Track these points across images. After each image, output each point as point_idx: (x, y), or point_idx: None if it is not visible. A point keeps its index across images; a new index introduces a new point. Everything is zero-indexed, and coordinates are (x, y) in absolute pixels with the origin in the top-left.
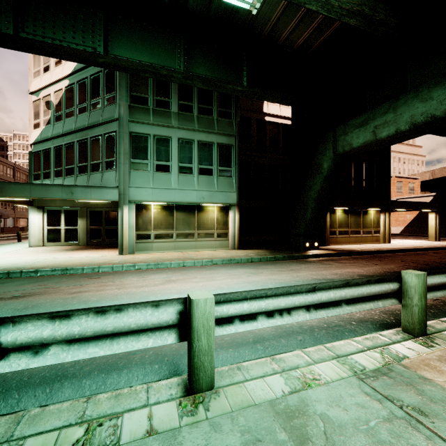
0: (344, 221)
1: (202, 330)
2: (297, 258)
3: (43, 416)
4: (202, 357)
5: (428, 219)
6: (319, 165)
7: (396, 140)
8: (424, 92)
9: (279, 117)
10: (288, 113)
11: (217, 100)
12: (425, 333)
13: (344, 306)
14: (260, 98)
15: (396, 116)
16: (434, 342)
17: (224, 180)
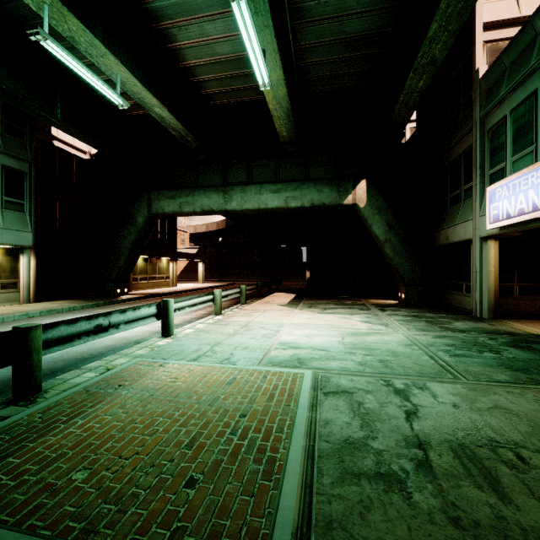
0: (144, 269)
1: (171, 311)
2: (116, 303)
3: (125, 352)
4: (171, 322)
5: (195, 267)
6: (134, 218)
7: (192, 214)
8: (208, 193)
9: (71, 146)
10: (84, 146)
11: (1, 107)
12: (221, 313)
13: (199, 305)
14: (74, 136)
15: (194, 201)
16: (224, 315)
17: (13, 215)
